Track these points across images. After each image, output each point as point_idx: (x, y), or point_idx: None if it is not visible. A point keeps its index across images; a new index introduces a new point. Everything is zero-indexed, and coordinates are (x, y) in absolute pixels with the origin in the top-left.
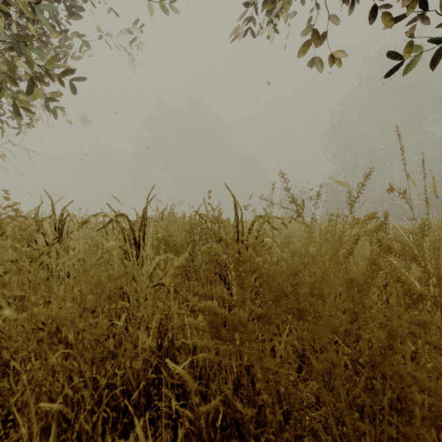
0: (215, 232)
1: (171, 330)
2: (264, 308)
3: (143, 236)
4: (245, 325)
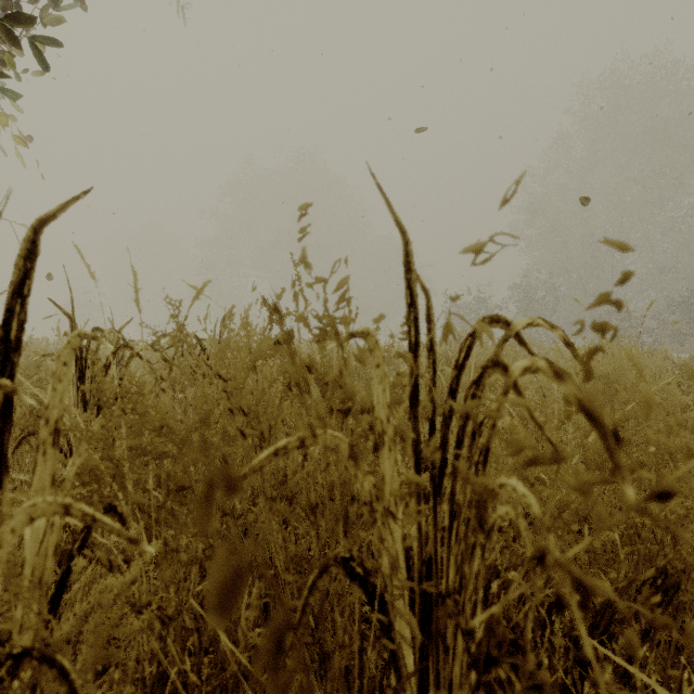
0: (327, 378)
1: None
2: None
3: (4, 398)
4: None
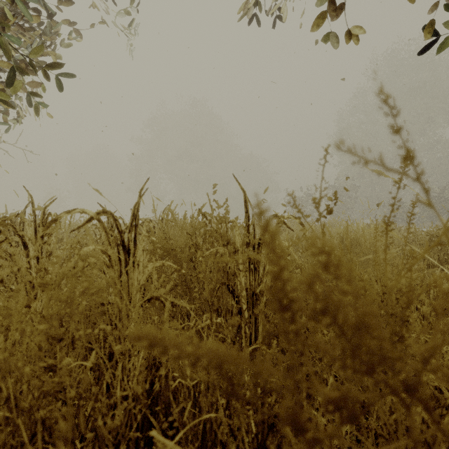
0: (222, 234)
1: (165, 363)
2: (342, 389)
3: (135, 239)
4: (300, 427)
